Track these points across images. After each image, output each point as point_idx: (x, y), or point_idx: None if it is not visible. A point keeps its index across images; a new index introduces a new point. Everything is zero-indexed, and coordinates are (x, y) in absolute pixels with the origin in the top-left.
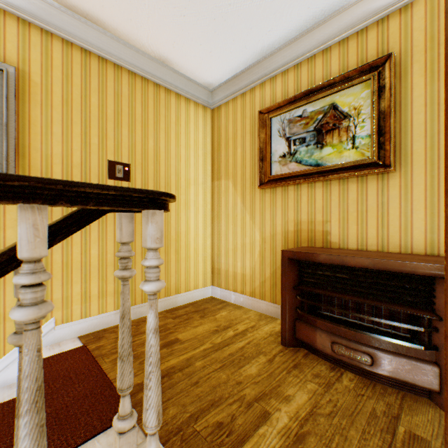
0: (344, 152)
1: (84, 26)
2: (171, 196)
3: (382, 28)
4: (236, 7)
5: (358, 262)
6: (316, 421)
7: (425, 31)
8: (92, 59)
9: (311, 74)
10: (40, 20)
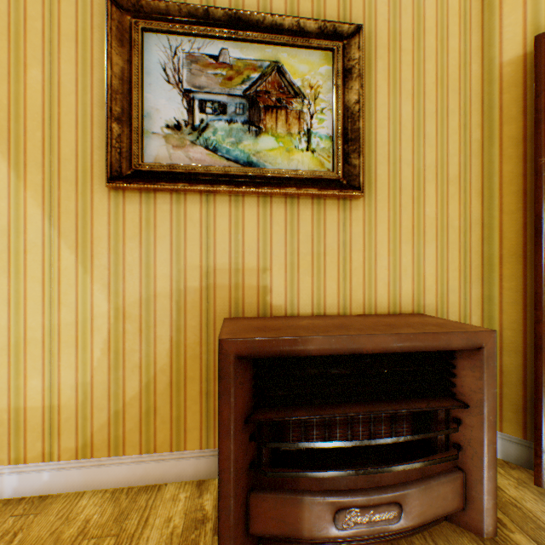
0: (296, 154)
1: None
2: None
3: None
4: None
5: (378, 343)
6: None
7: (388, 23)
8: None
9: None
10: None
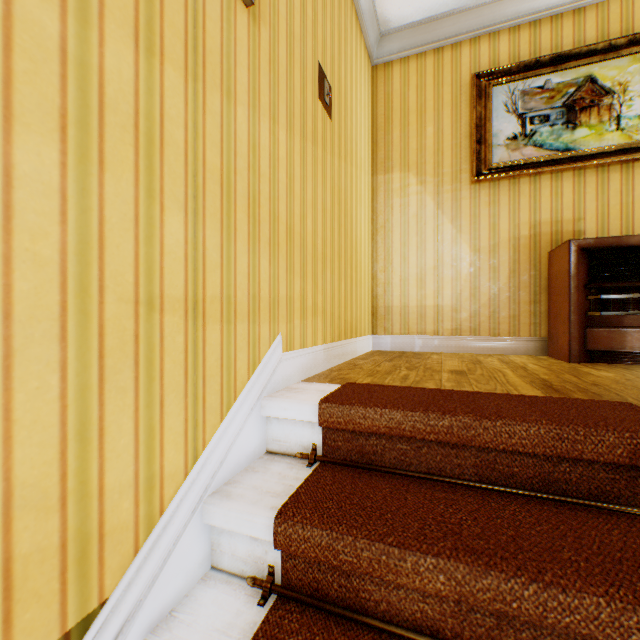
0: (606, 135)
1: None
2: None
3: None
4: None
5: None
6: None
7: None
8: None
9: (555, 37)
10: None
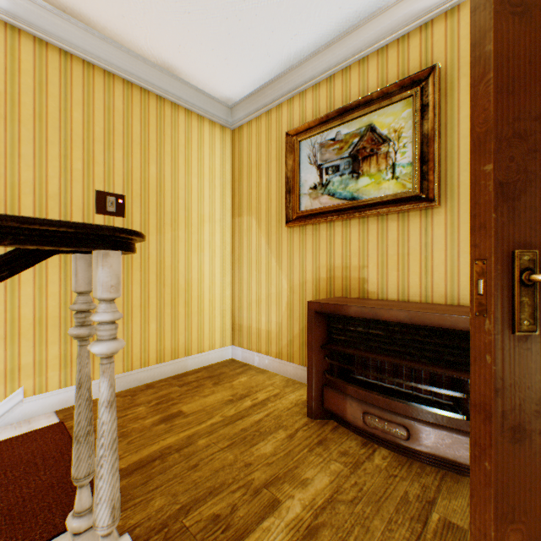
0: (383, 184)
1: (62, 21)
2: (131, 233)
3: (426, 35)
4: (253, 4)
5: (393, 315)
6: (334, 509)
7: None
8: (75, 63)
9: (345, 89)
10: (4, 12)
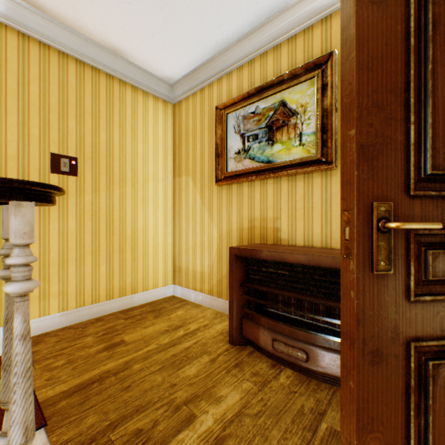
0: (293, 149)
1: (20, 8)
2: (44, 186)
3: (326, 27)
4: None
5: (295, 258)
6: (241, 422)
7: None
8: (32, 44)
9: (263, 71)
10: None
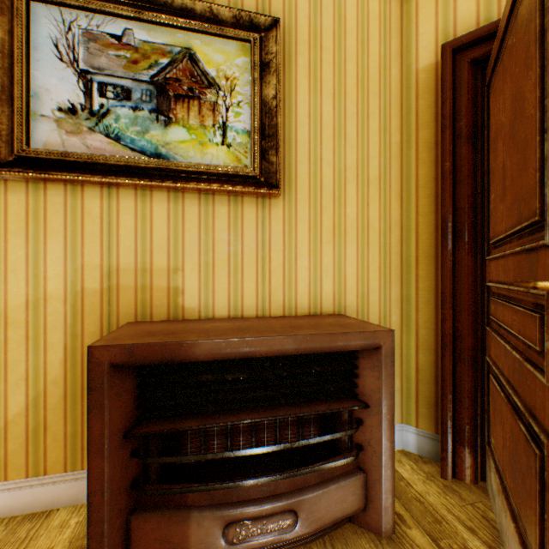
0: (211, 147)
1: None
2: None
3: None
4: None
5: (273, 345)
6: None
7: (309, 20)
8: None
9: None
10: None
